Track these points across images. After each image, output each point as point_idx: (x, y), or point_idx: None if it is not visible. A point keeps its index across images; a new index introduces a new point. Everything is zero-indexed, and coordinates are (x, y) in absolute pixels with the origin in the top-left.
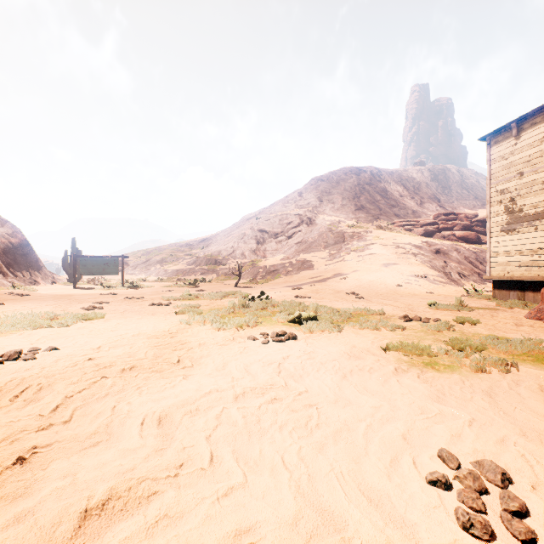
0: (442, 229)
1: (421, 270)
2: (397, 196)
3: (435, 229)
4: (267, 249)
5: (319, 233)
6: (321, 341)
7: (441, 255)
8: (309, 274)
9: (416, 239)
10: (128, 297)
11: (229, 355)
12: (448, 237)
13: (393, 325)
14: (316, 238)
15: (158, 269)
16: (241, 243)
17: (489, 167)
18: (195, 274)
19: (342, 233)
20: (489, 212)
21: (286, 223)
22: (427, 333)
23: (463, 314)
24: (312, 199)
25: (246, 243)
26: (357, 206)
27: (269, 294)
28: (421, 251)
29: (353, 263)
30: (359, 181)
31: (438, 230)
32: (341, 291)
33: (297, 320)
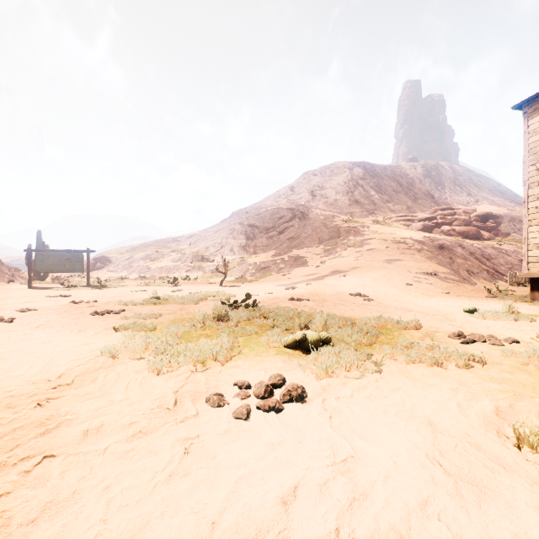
0: (441, 225)
1: (429, 267)
2: (391, 192)
3: (434, 224)
4: (257, 245)
5: (312, 228)
6: (355, 403)
7: (446, 251)
8: (303, 272)
9: (416, 234)
10: (79, 300)
11: (128, 499)
12: (448, 232)
13: (463, 357)
14: (310, 233)
15: (141, 266)
16: (230, 239)
17: (526, 140)
18: (179, 271)
19: (338, 228)
20: (526, 195)
21: (277, 218)
22: (534, 375)
23: (528, 326)
24: (304, 193)
25: (236, 239)
26: (351, 200)
27: (257, 295)
28: (424, 246)
29: (351, 260)
30: (352, 175)
31: (437, 225)
32: (343, 292)
33: (299, 344)
